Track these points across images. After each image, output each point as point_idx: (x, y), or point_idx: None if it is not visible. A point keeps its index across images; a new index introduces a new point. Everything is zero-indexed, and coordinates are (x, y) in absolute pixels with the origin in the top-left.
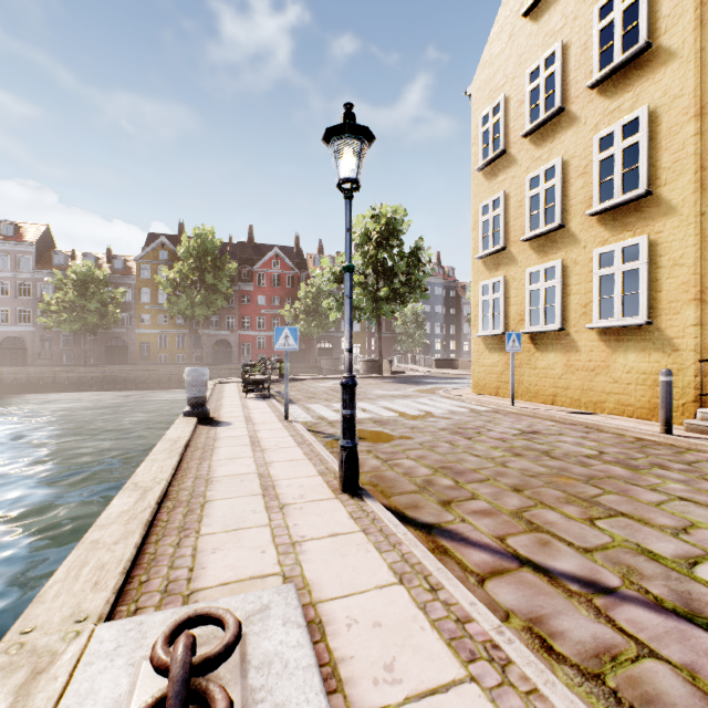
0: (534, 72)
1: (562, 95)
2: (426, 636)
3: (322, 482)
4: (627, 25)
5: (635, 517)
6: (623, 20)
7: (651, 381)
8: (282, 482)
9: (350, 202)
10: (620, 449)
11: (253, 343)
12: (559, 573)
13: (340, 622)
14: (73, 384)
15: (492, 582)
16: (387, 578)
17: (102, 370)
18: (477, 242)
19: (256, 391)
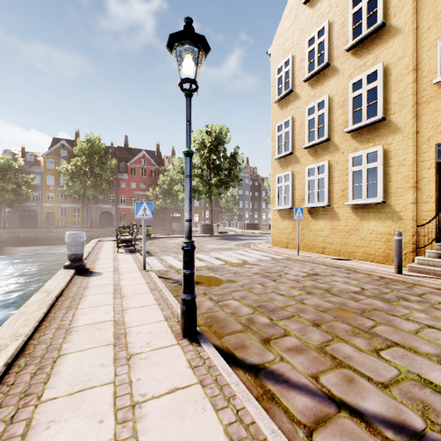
0: (311, 40)
1: (329, 55)
2: None
3: (167, 328)
4: (370, 11)
5: (406, 346)
6: (367, 8)
7: (385, 238)
8: (133, 329)
9: (189, 99)
10: (373, 286)
11: (128, 213)
12: (371, 416)
13: None
14: None
15: (319, 435)
16: None
17: (17, 231)
18: (274, 149)
19: (126, 246)
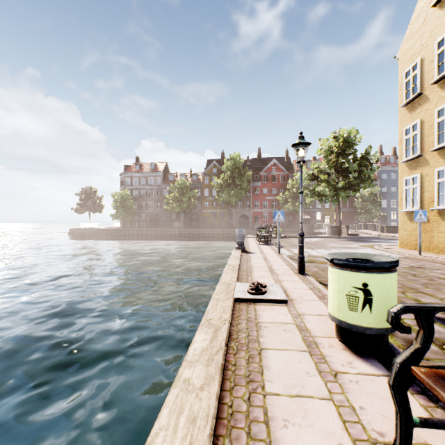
0: (441, 41)
1: None
2: (312, 295)
3: (291, 271)
4: None
5: (429, 294)
6: None
7: None
8: (276, 270)
9: (301, 168)
10: None
11: (260, 216)
12: None
13: (290, 291)
14: (177, 237)
15: None
16: (306, 288)
17: (189, 230)
18: (402, 152)
19: (263, 241)
